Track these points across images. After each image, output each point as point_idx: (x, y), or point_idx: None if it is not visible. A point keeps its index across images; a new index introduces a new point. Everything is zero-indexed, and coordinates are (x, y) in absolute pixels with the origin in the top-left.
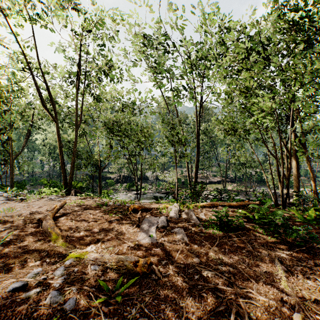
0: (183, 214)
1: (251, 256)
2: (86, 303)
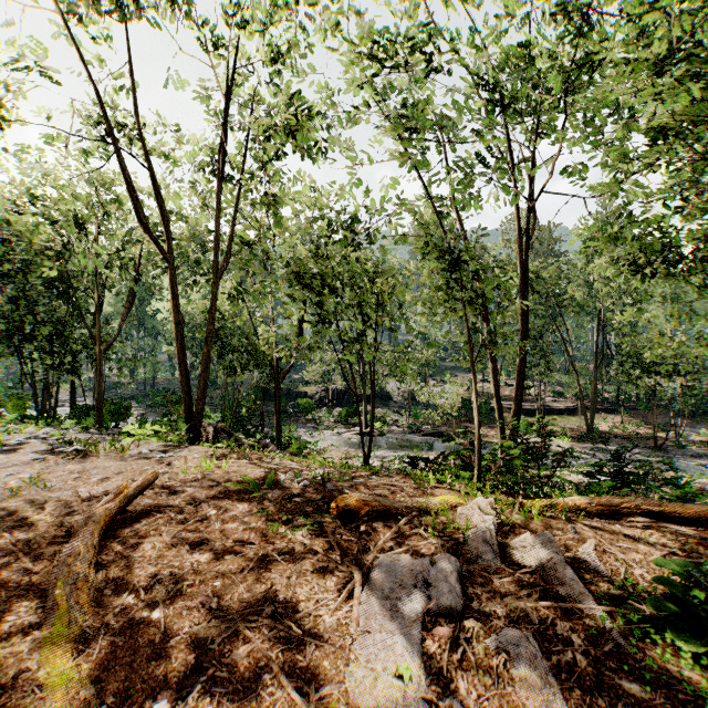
0: (515, 547)
1: None
2: None
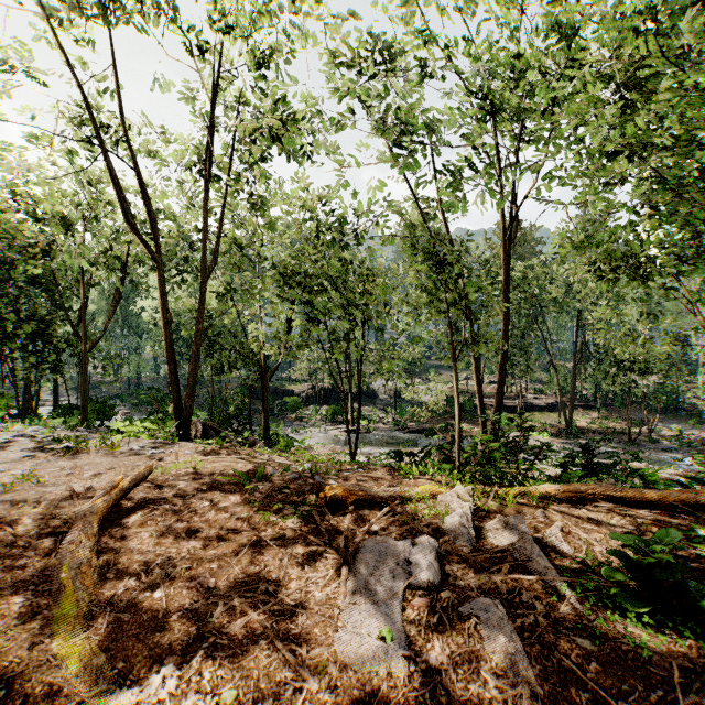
0: (489, 529)
1: None
2: None
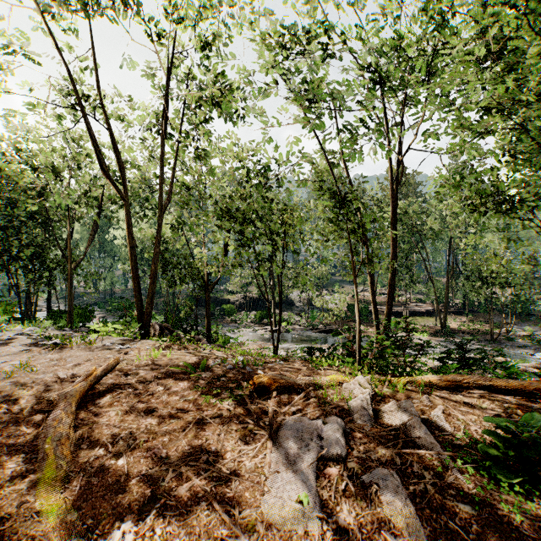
0: (385, 411)
1: None
2: None
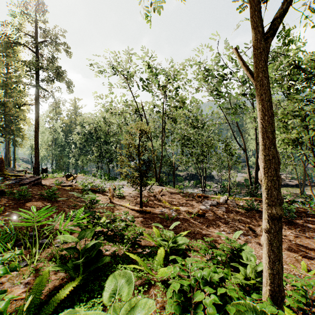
0: (228, 201)
1: (254, 219)
2: (183, 217)
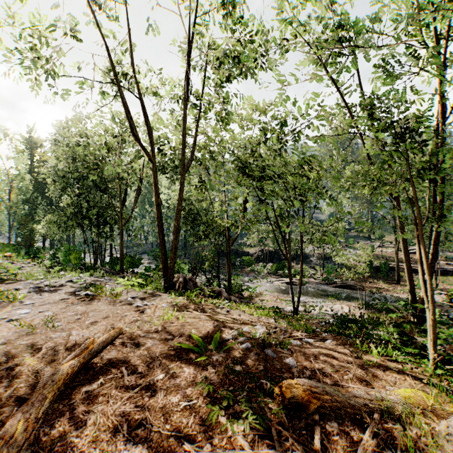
0: None
1: None
2: None
